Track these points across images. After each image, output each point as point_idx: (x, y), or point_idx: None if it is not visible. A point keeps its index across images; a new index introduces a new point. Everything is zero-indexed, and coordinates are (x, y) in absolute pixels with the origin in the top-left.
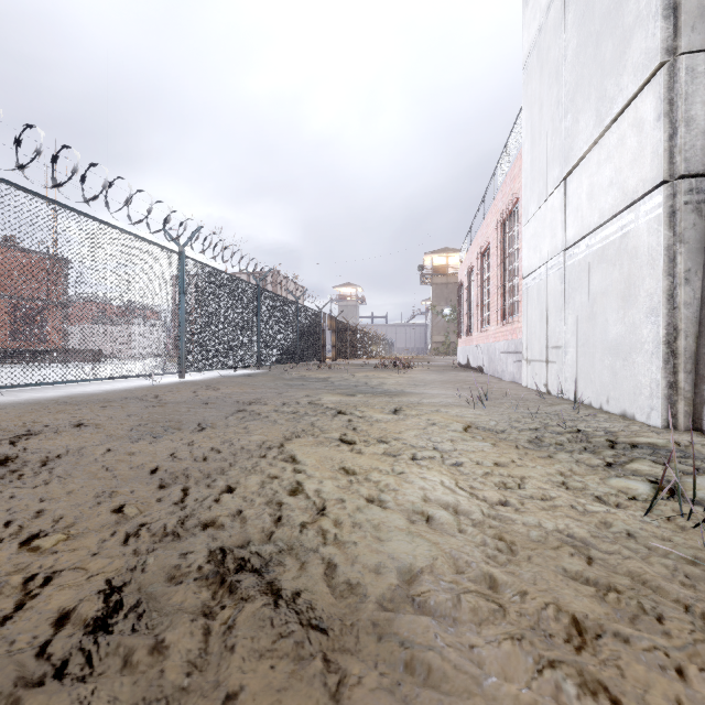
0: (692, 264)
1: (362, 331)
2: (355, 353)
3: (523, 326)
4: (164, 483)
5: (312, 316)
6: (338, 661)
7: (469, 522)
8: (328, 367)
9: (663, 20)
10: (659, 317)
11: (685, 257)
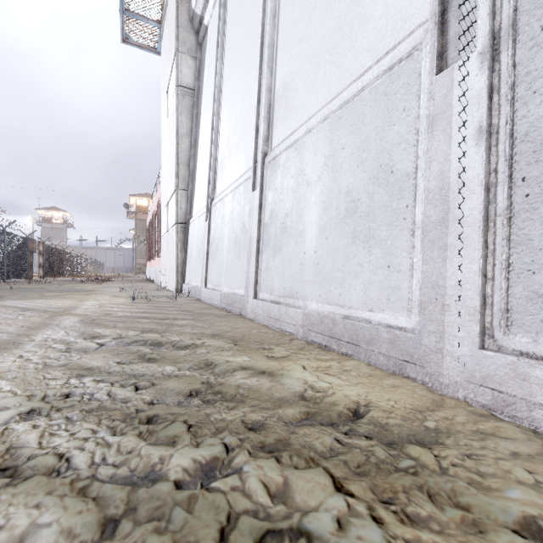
0: (182, 247)
1: (70, 253)
2: (62, 271)
3: (161, 259)
4: (4, 306)
5: (19, 241)
6: (67, 308)
7: (95, 303)
8: (40, 282)
9: (176, 178)
10: (175, 261)
11: (180, 245)
